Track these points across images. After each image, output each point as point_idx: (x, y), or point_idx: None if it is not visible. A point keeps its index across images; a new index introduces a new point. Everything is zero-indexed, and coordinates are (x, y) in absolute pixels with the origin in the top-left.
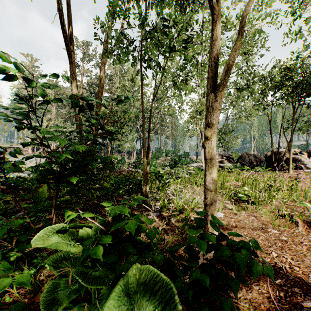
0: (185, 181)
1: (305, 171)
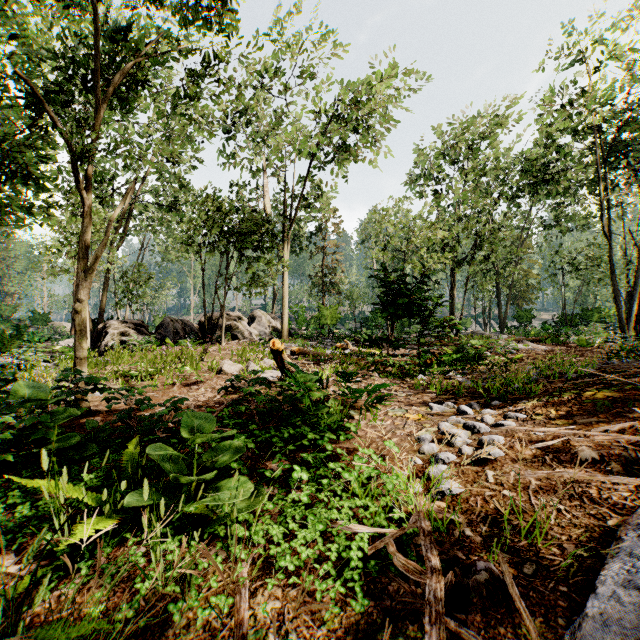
0: (46, 368)
1: (240, 342)
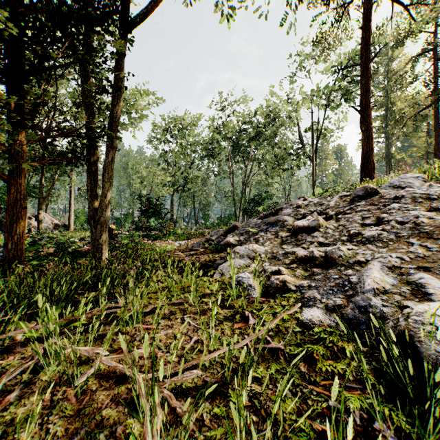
0: None
1: None
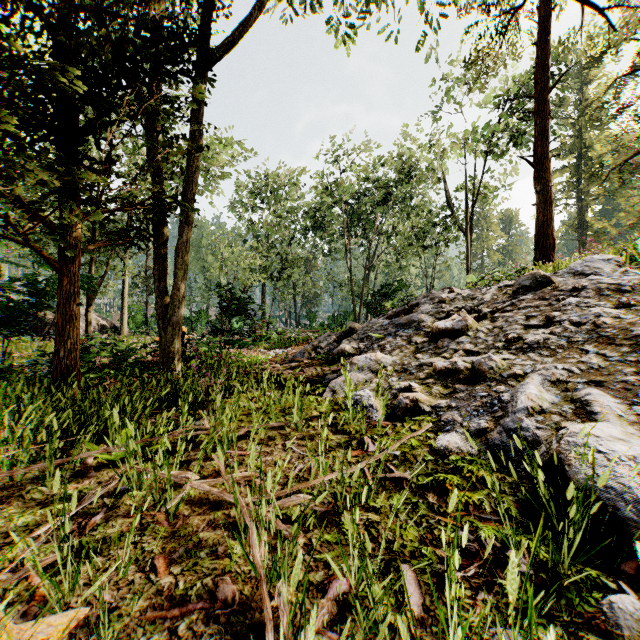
0: None
1: None
